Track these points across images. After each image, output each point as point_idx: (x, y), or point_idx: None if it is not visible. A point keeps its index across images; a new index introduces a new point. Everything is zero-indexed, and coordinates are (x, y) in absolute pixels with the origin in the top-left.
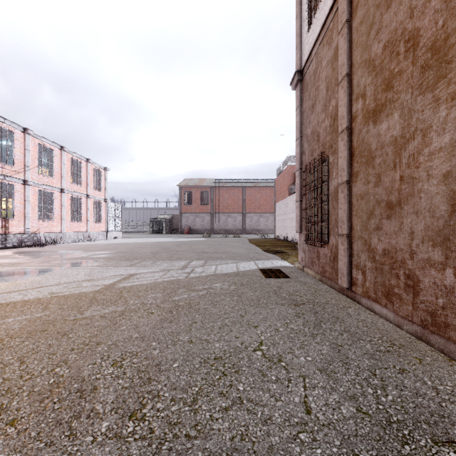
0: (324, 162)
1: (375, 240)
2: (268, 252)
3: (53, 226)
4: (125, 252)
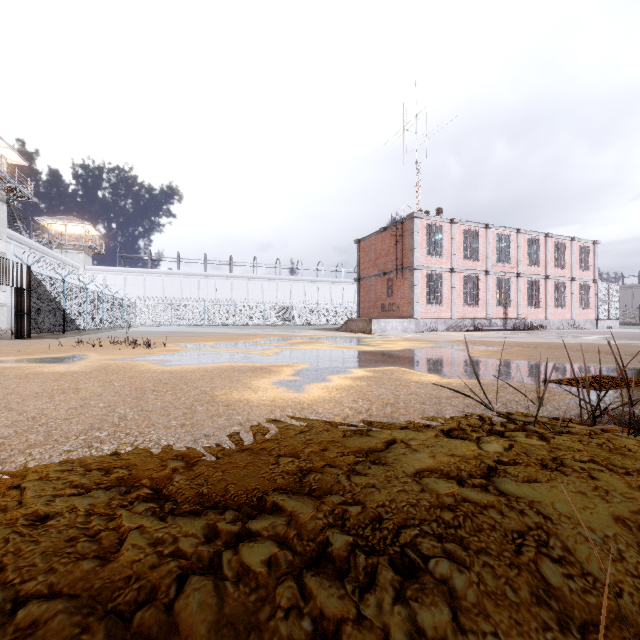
0: None
1: None
2: None
3: (538, 312)
4: (625, 336)
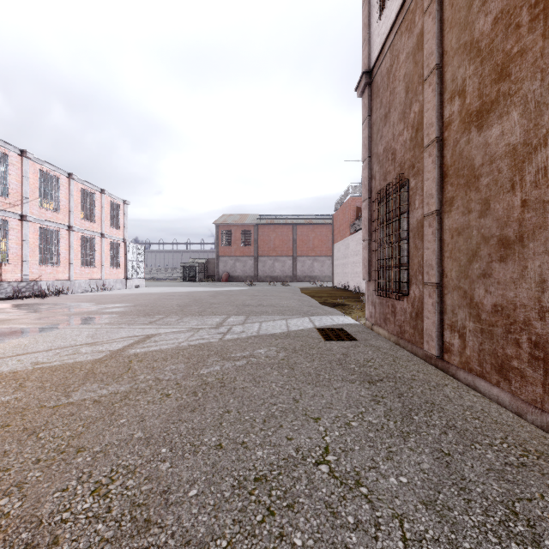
0: (402, 188)
1: (480, 291)
2: (326, 305)
3: (58, 272)
4: (145, 305)
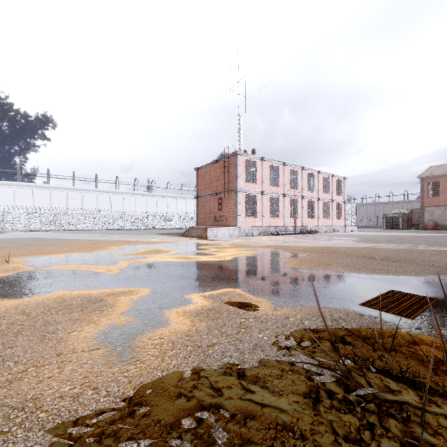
0: None
1: None
2: None
3: (314, 222)
4: (366, 239)
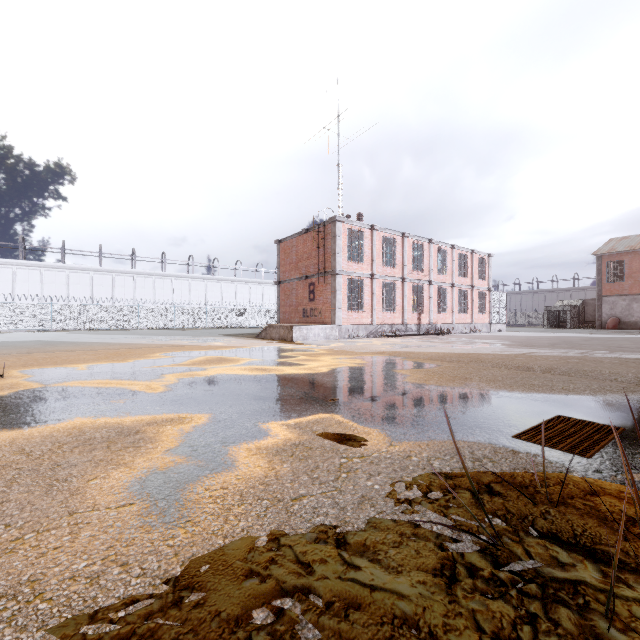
0: None
1: None
2: None
3: (446, 318)
4: (519, 342)
